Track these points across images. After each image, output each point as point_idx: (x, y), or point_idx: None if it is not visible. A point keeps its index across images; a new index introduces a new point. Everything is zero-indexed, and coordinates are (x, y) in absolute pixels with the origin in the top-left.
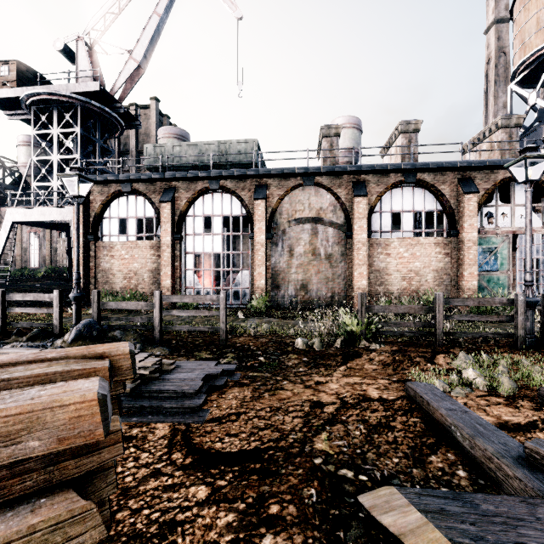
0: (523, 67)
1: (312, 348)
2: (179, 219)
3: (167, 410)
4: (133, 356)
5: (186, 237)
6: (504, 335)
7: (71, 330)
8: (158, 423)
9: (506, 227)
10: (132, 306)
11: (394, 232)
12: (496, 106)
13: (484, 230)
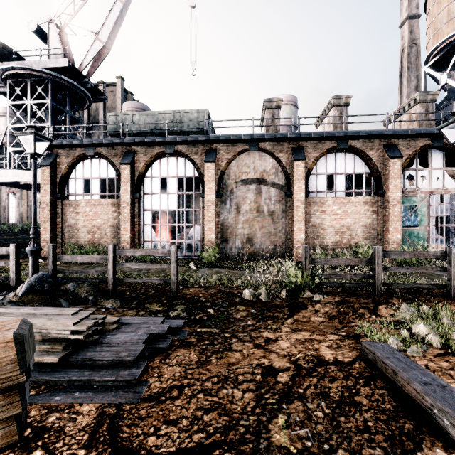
0: (435, 52)
1: (259, 298)
2: (138, 180)
3: (98, 384)
4: (21, 343)
5: (144, 196)
6: (438, 285)
7: (23, 283)
8: (84, 404)
9: (424, 188)
10: (86, 259)
11: (329, 192)
12: (409, 88)
13: (406, 191)
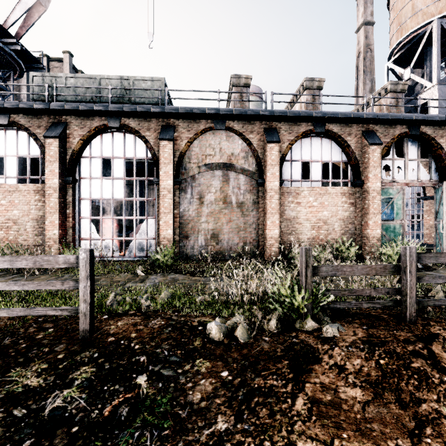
0: (399, 47)
1: (233, 336)
2: (71, 160)
3: None
4: None
5: (81, 181)
6: None
7: None
8: None
9: (401, 179)
10: None
11: (304, 181)
12: (365, 91)
13: (383, 182)
